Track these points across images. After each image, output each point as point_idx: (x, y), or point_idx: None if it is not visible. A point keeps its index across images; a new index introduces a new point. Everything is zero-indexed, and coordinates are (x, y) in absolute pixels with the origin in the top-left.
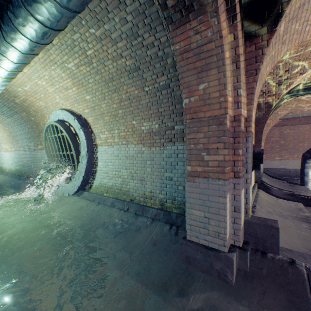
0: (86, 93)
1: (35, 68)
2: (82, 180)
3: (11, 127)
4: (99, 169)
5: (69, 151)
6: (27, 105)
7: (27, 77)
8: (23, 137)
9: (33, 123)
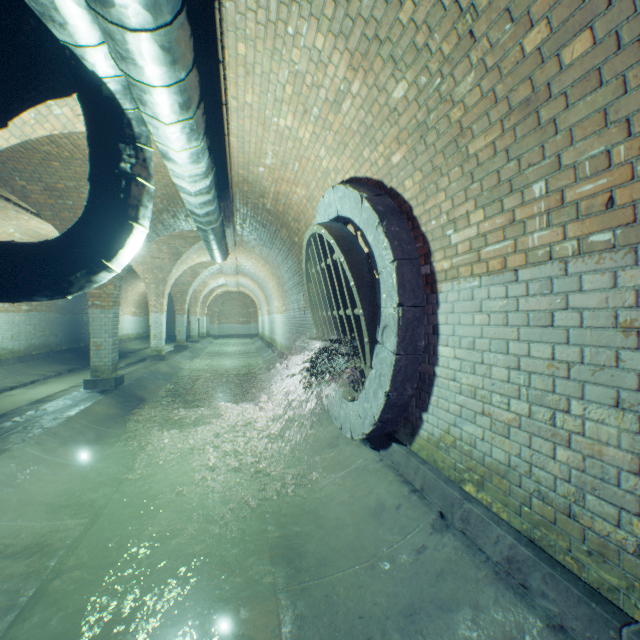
0: (391, 73)
1: (259, 73)
2: (384, 403)
3: (277, 267)
4: (442, 375)
5: (350, 307)
6: (282, 208)
7: (259, 122)
8: (290, 284)
9: (298, 251)
